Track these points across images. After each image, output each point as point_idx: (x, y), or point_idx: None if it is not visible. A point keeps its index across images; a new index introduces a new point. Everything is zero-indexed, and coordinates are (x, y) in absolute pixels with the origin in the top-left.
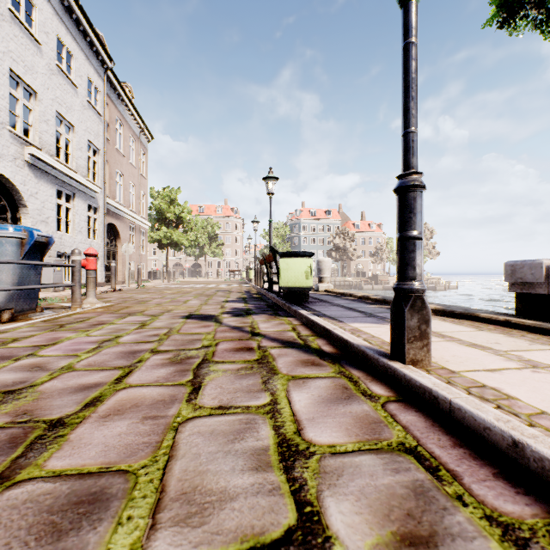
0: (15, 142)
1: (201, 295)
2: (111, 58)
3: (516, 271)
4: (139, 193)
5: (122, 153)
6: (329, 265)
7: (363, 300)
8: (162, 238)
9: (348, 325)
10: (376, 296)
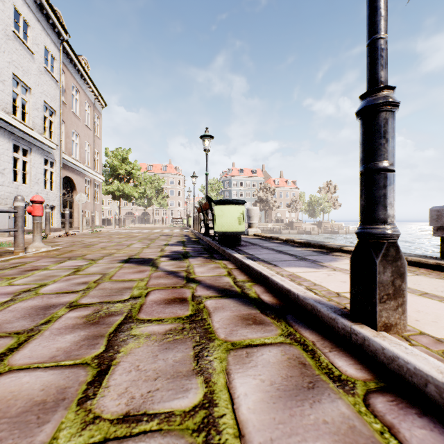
0: None
1: (145, 239)
2: (66, 31)
3: (442, 216)
4: (94, 151)
5: (78, 116)
6: (257, 212)
7: (288, 243)
8: (115, 190)
9: (284, 270)
10: (301, 240)
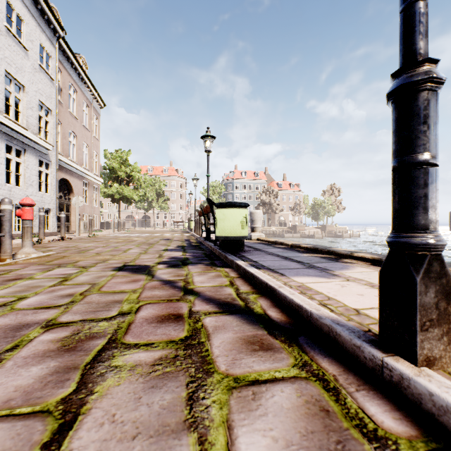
0: None
1: (144, 243)
2: (62, 28)
3: None
4: (92, 153)
5: (75, 116)
6: (261, 216)
7: (294, 248)
8: (115, 193)
9: (292, 280)
10: (307, 245)
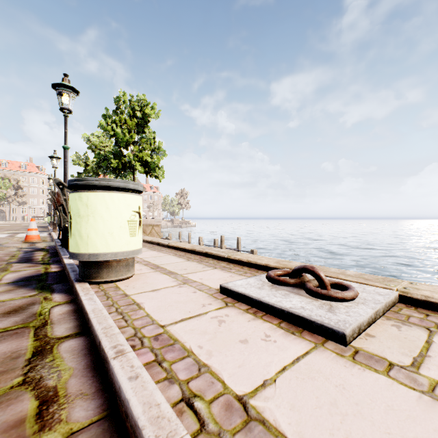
0: None
1: (21, 227)
2: None
3: None
4: None
5: None
6: None
7: None
8: None
9: None
10: None
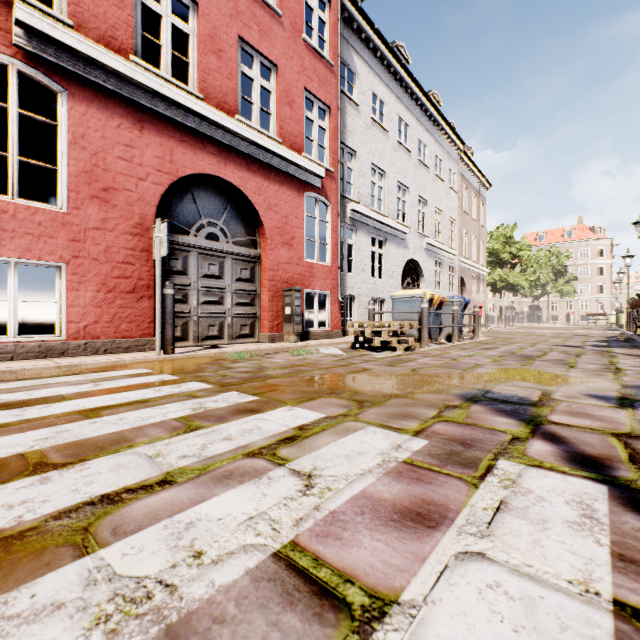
0: (419, 238)
1: (556, 337)
2: (464, 144)
3: None
4: (479, 244)
5: (467, 213)
6: None
7: None
8: (496, 281)
9: None
10: None
